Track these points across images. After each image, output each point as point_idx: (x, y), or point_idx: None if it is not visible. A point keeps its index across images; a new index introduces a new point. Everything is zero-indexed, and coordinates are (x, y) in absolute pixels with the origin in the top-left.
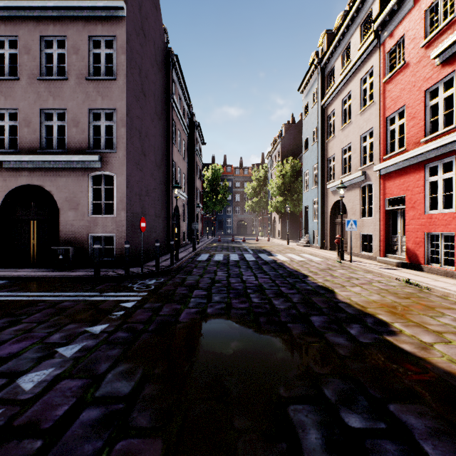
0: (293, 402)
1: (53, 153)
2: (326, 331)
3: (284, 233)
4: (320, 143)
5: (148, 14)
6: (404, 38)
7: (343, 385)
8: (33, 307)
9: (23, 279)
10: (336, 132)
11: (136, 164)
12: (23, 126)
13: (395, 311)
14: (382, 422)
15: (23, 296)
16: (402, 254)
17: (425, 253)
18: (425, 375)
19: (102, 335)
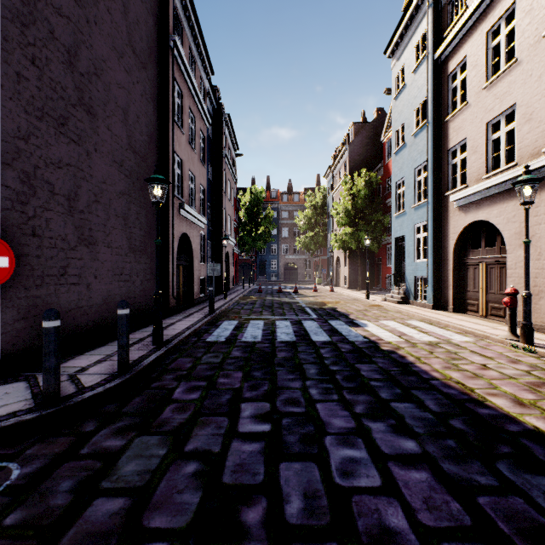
0: None
1: None
2: None
3: (353, 280)
4: (433, 125)
5: None
6: None
7: None
8: None
9: None
10: (472, 95)
11: (53, 121)
12: None
13: None
14: None
15: None
16: None
17: None
18: None
19: None
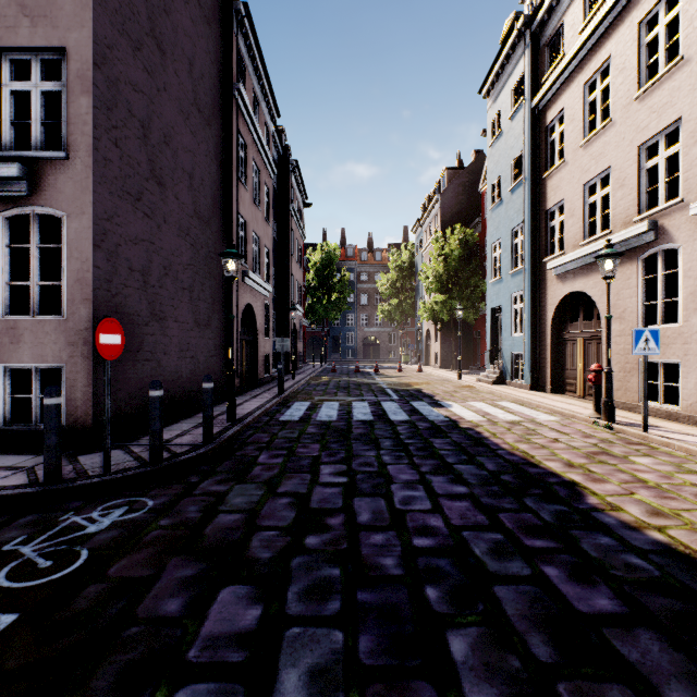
0: None
1: None
2: None
3: (446, 357)
4: (531, 182)
5: None
6: None
7: None
8: None
9: None
10: (569, 153)
11: (131, 198)
12: None
13: None
14: None
15: None
16: None
17: None
18: None
19: None
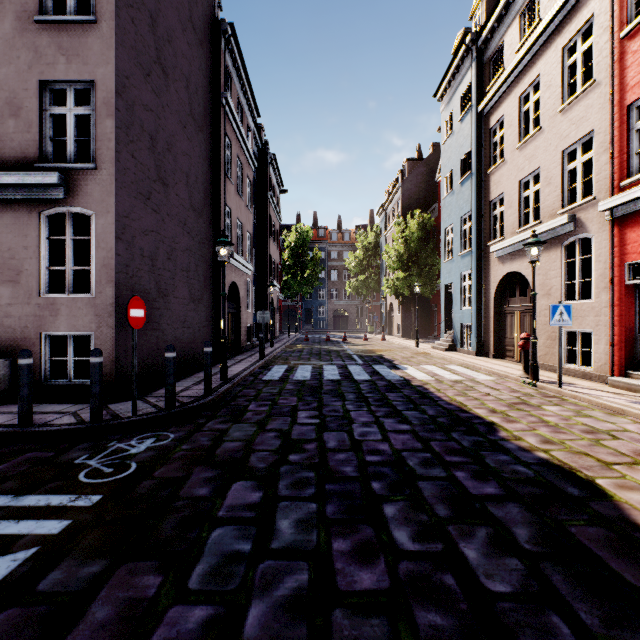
0: None
1: None
2: None
3: (407, 328)
4: (477, 177)
5: None
6: None
7: None
8: None
9: None
10: (508, 153)
11: (143, 198)
12: None
13: None
14: None
15: None
16: None
17: None
18: None
19: None
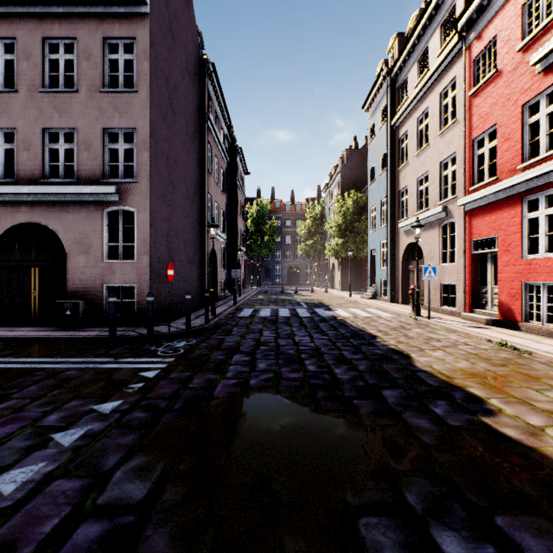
0: (364, 512)
1: (59, 183)
2: (404, 410)
3: (345, 283)
4: (390, 172)
5: (178, 12)
6: (495, 41)
7: (430, 487)
8: (28, 377)
9: (19, 341)
10: (410, 158)
11: (162, 198)
12: (22, 150)
13: (490, 383)
14: (489, 544)
15: (18, 362)
16: (493, 309)
17: (523, 308)
18: (539, 472)
19: (113, 416)
